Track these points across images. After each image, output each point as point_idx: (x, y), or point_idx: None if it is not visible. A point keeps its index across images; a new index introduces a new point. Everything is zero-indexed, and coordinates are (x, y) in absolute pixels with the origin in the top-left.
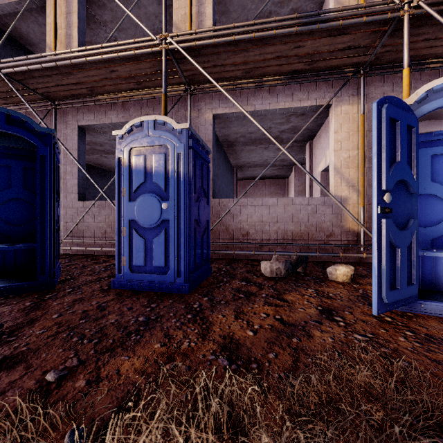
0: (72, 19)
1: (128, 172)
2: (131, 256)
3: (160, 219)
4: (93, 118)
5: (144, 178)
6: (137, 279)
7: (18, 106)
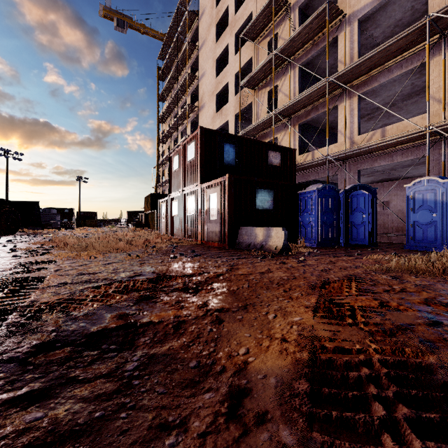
0: (353, 113)
1: (413, 201)
2: (414, 236)
3: (431, 220)
4: (367, 164)
5: (422, 204)
6: (418, 245)
7: (324, 166)
